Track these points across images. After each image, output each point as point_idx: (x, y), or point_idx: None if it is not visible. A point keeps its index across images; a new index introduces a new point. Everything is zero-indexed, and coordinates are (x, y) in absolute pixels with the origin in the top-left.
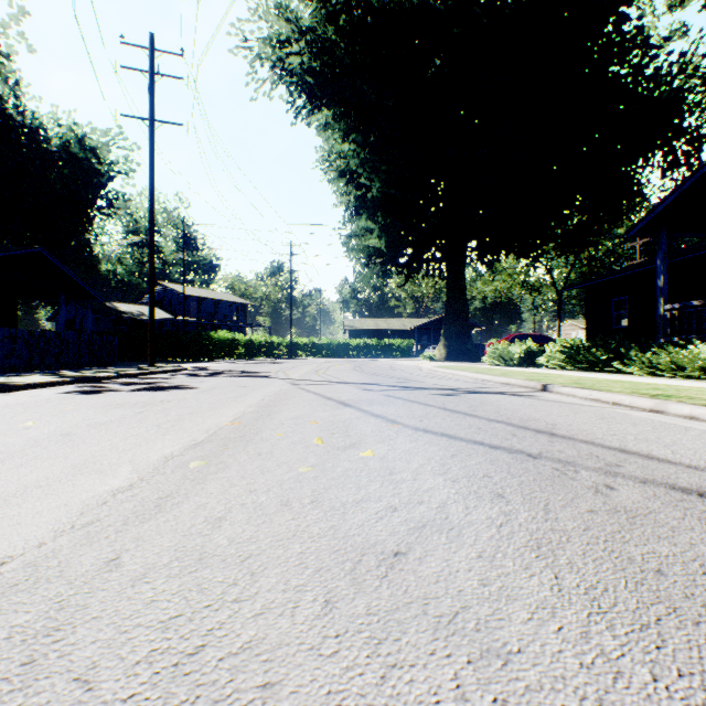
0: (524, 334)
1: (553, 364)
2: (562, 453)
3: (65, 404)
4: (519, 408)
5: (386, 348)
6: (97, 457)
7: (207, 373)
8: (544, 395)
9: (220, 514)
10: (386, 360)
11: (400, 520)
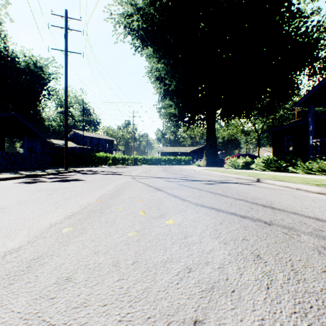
0: (243, 154)
1: (258, 168)
2: (283, 221)
3: (13, 189)
4: (248, 191)
5: (178, 160)
6: (10, 224)
7: (92, 172)
8: (259, 184)
9: (68, 275)
10: (178, 166)
11: (195, 281)
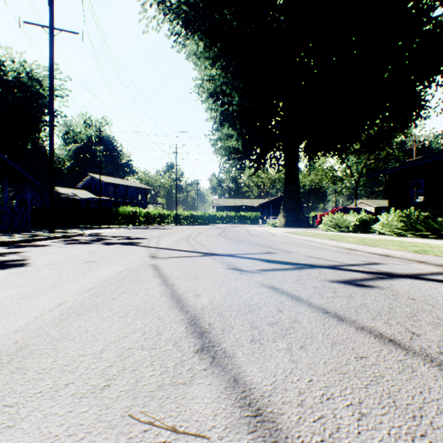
0: (346, 207)
1: (387, 231)
2: None
3: None
4: None
5: (241, 218)
6: None
7: (91, 239)
8: None
9: None
10: (242, 226)
11: None
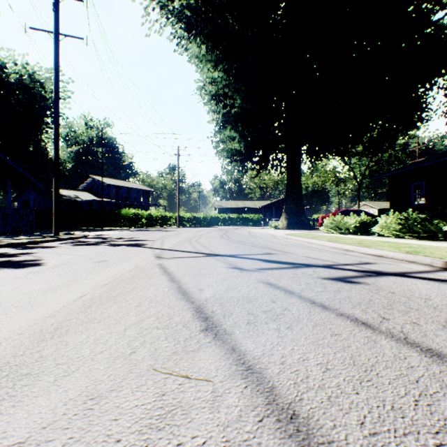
0: (348, 210)
1: (386, 233)
2: None
3: None
4: None
5: (243, 220)
6: None
7: (96, 241)
8: None
9: None
10: (244, 228)
11: None
